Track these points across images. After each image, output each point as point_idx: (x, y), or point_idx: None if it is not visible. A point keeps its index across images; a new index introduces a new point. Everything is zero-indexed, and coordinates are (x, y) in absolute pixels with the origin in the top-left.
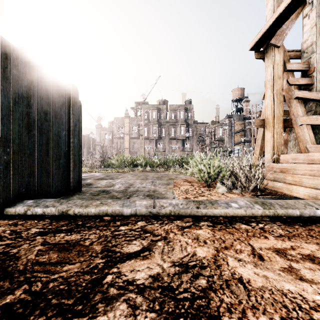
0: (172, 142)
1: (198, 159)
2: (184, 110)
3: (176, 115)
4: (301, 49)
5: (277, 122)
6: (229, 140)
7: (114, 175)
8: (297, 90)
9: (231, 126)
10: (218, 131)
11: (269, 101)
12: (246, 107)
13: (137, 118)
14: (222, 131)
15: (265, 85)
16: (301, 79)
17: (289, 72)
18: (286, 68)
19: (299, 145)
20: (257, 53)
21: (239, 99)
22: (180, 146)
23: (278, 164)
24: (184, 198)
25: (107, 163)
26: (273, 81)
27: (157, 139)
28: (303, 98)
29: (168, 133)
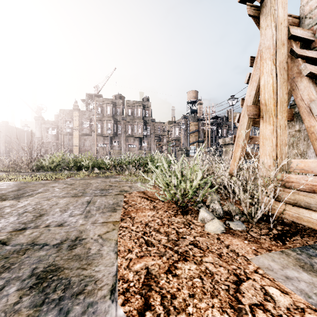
0: (129, 140)
1: (164, 165)
2: (142, 107)
3: (133, 111)
4: (300, 14)
5: (280, 110)
6: (185, 140)
7: (33, 187)
8: (308, 64)
9: (187, 126)
10: (175, 131)
11: (269, 78)
12: (201, 109)
13: (89, 111)
14: (178, 130)
15: (260, 56)
16: (307, 51)
17: (292, 40)
18: (290, 33)
19: (315, 145)
20: (249, 7)
21: (194, 101)
22: (137, 144)
23: (304, 176)
24: (142, 281)
25: (37, 166)
26: (275, 47)
27: (113, 137)
28: (316, 75)
29: (125, 131)
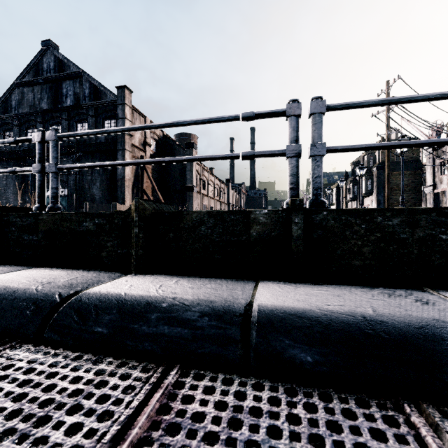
0: None
1: None
2: None
3: None
4: None
5: None
6: None
7: None
8: None
9: None
10: None
11: None
12: None
13: None
14: None
15: None
16: None
17: None
18: None
19: None
20: None
21: None
22: None
23: None
24: None
25: None
26: None
27: None
28: None
29: None
